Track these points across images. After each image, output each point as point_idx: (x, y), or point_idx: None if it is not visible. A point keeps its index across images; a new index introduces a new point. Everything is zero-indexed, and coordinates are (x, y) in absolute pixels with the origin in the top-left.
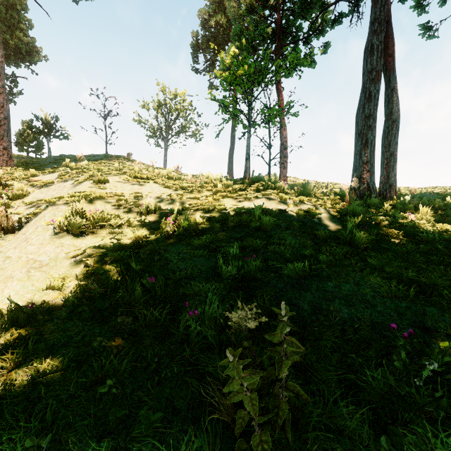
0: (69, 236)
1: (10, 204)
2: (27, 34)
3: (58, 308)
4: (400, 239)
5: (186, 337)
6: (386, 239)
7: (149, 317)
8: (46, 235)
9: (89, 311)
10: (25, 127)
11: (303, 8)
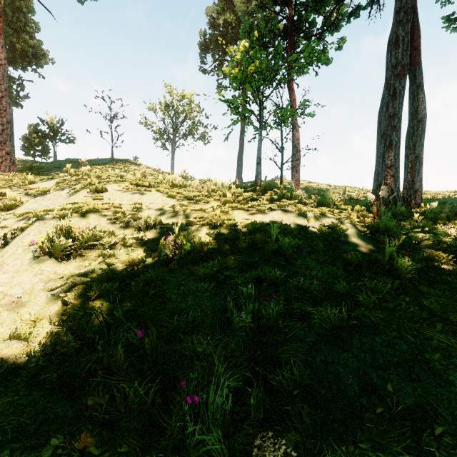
0: (52, 260)
1: (1, 216)
2: (33, 37)
3: (19, 369)
4: (449, 264)
5: (181, 436)
6: (434, 265)
7: (131, 397)
8: (25, 259)
9: (56, 377)
10: (32, 131)
11: (317, 1)
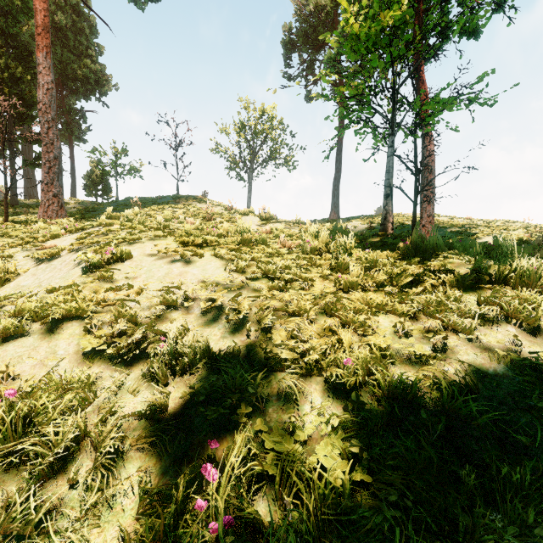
0: None
1: None
2: (95, 61)
3: None
4: None
5: None
6: None
7: None
8: None
9: None
10: (93, 167)
11: None
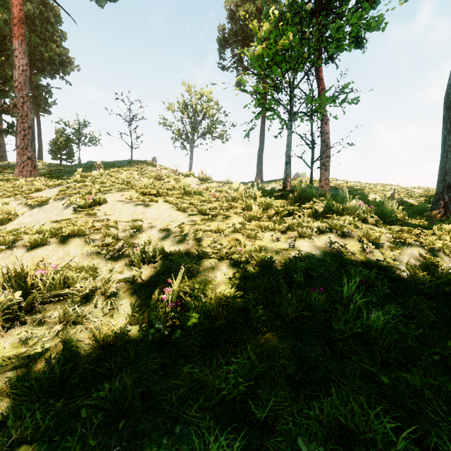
0: None
1: None
2: (60, 46)
3: None
4: None
5: None
6: None
7: None
8: None
9: None
10: (58, 135)
11: None
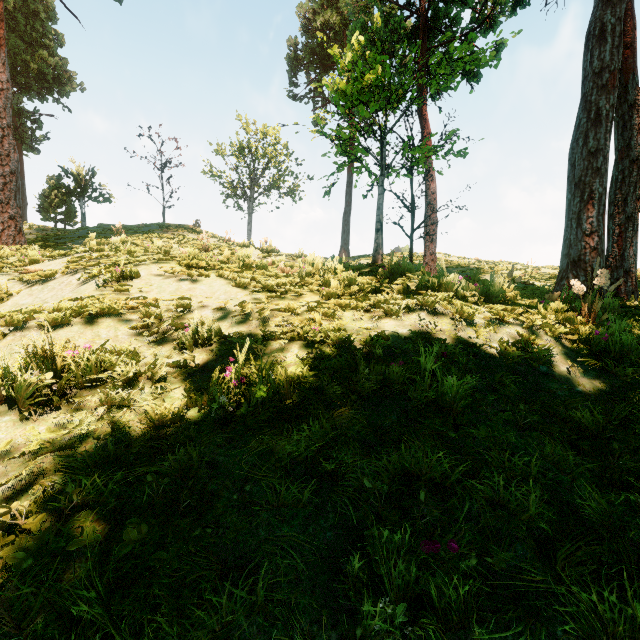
0: (13, 414)
1: None
2: (54, 54)
3: None
4: None
5: None
6: None
7: None
8: None
9: None
10: (52, 185)
11: None
